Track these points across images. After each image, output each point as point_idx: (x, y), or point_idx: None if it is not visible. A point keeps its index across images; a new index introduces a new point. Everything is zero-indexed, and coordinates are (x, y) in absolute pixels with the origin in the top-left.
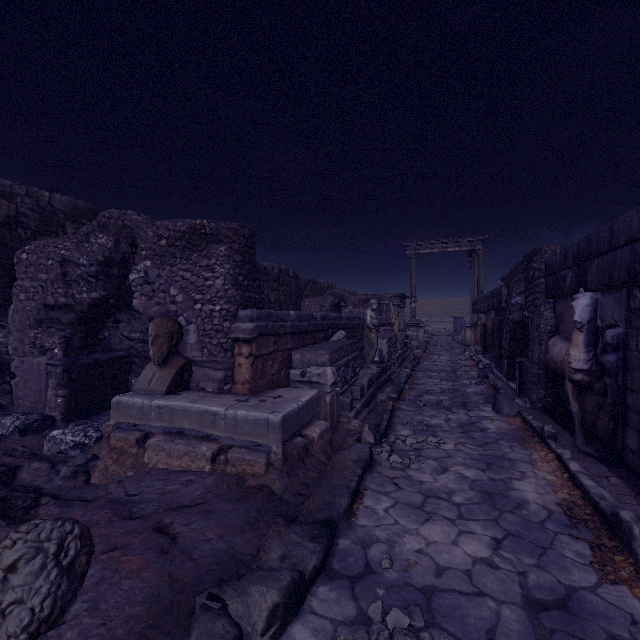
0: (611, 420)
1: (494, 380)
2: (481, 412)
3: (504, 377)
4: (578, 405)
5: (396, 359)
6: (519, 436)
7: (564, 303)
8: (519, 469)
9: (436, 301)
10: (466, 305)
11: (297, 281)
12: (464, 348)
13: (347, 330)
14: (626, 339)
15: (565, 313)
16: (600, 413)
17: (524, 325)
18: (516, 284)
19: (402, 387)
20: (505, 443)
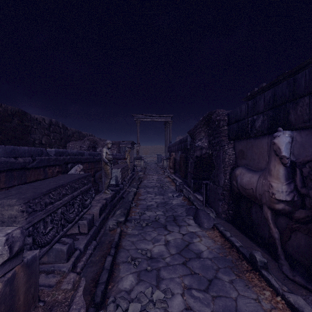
0: None
1: (187, 193)
2: (189, 227)
3: (191, 190)
4: (278, 230)
5: (127, 181)
6: (230, 260)
7: (246, 143)
8: None
9: (149, 146)
10: (162, 149)
11: (66, 131)
12: (164, 170)
13: (90, 163)
14: None
15: (247, 150)
16: (292, 235)
17: (201, 159)
18: (198, 134)
19: (130, 205)
20: (225, 277)
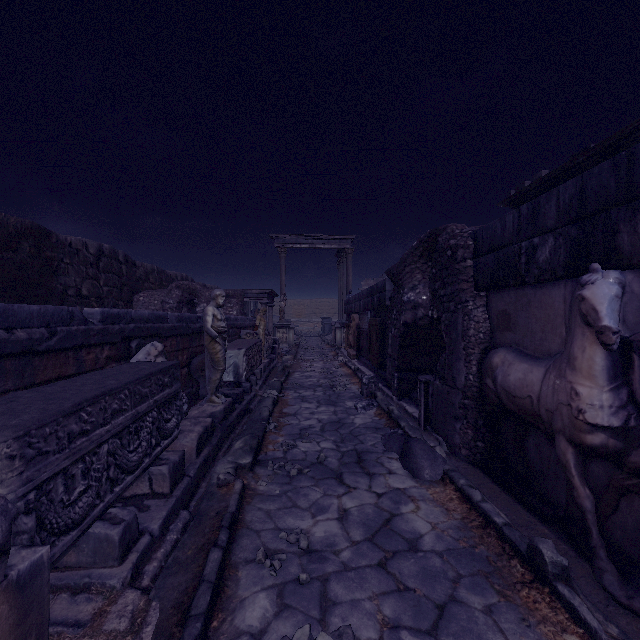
0: None
1: (384, 401)
2: (391, 478)
3: (394, 395)
4: (590, 492)
5: (260, 374)
6: (483, 557)
7: (515, 296)
8: None
9: (305, 301)
10: (333, 306)
11: (132, 269)
12: (336, 351)
13: (180, 338)
14: None
15: (517, 312)
16: (622, 503)
17: (416, 328)
18: (408, 276)
19: (264, 429)
20: (474, 598)
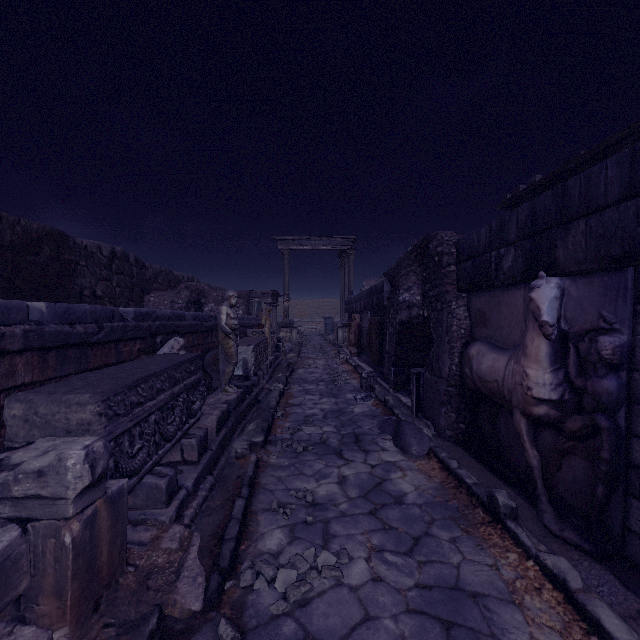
0: (602, 484)
1: (382, 393)
2: (383, 454)
3: (391, 387)
4: (538, 453)
5: (266, 369)
6: (454, 507)
7: (489, 297)
8: (507, 635)
9: (308, 301)
10: (335, 306)
11: (142, 270)
12: (338, 349)
13: (195, 335)
14: (632, 353)
15: (490, 311)
16: (564, 462)
17: (411, 326)
18: (404, 278)
19: (272, 416)
20: (443, 533)
